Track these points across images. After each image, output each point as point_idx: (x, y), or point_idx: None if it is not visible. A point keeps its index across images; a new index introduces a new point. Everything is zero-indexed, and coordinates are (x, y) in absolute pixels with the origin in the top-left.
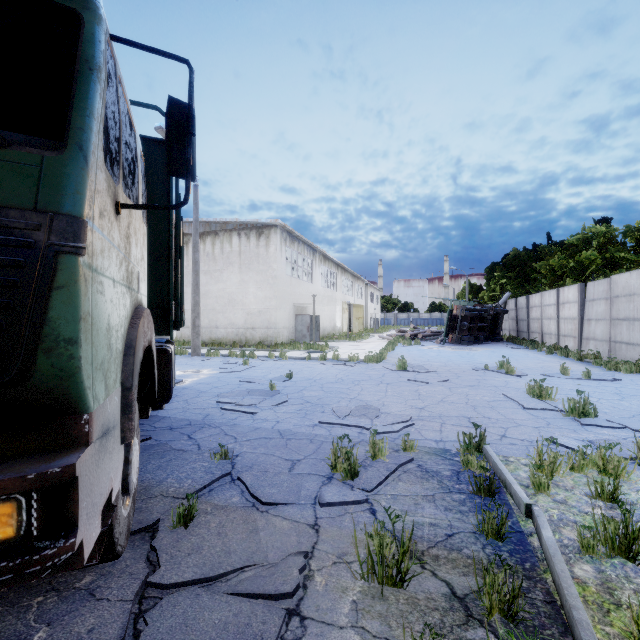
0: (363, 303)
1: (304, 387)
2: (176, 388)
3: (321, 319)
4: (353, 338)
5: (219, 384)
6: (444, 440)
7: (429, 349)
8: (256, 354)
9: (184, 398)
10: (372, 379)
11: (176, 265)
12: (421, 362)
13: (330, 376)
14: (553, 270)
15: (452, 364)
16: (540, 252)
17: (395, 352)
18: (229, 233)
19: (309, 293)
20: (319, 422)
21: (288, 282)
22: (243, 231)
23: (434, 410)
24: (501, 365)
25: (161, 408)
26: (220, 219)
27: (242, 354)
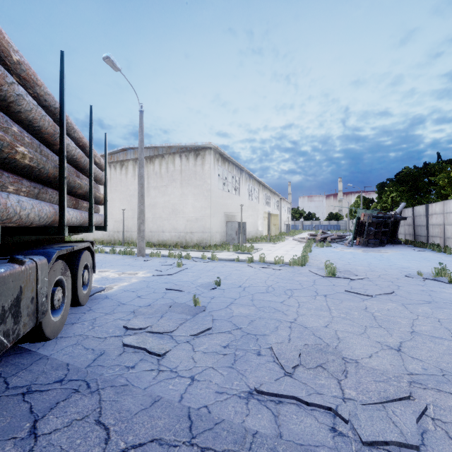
0: (278, 213)
1: (233, 299)
2: (97, 297)
3: (246, 225)
4: (273, 240)
5: (144, 292)
6: None
7: (342, 251)
8: (192, 255)
9: (94, 315)
10: (305, 288)
11: None
12: (344, 265)
13: (259, 282)
14: None
15: (377, 268)
16: (430, 169)
17: (313, 254)
18: (172, 155)
19: (237, 204)
20: (256, 391)
21: (220, 195)
22: (183, 153)
23: (421, 356)
24: (437, 272)
25: (46, 339)
26: (165, 144)
27: (179, 255)
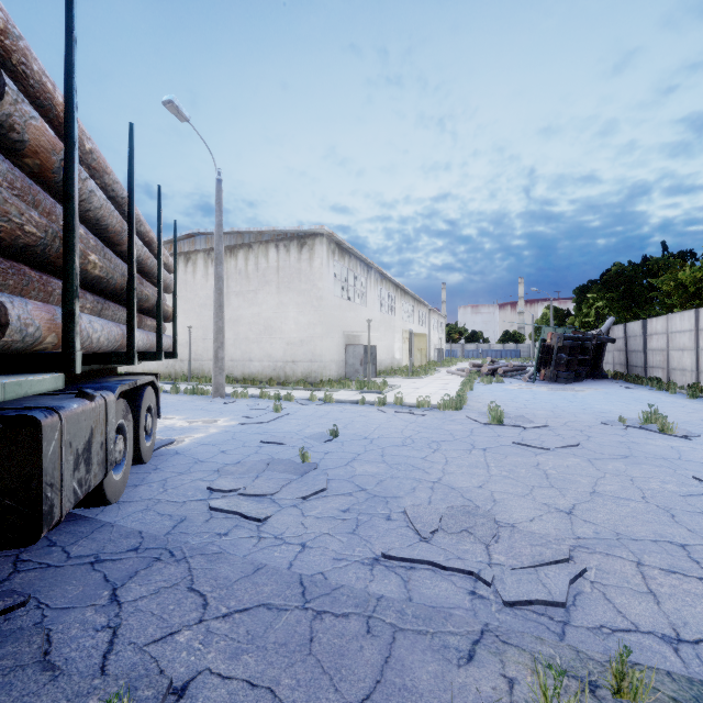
0: (426, 332)
1: (355, 454)
2: (164, 453)
3: (377, 350)
4: (416, 373)
5: (230, 446)
6: (687, 638)
7: (518, 389)
8: (295, 395)
9: (164, 475)
10: (457, 440)
11: (67, 227)
12: (517, 409)
13: (393, 433)
14: (682, 286)
15: (564, 413)
16: (652, 266)
17: (475, 393)
18: (265, 245)
19: (363, 319)
20: (383, 555)
21: (337, 305)
22: (282, 242)
23: (597, 519)
24: (646, 418)
25: (107, 503)
26: (254, 228)
27: (276, 395)
